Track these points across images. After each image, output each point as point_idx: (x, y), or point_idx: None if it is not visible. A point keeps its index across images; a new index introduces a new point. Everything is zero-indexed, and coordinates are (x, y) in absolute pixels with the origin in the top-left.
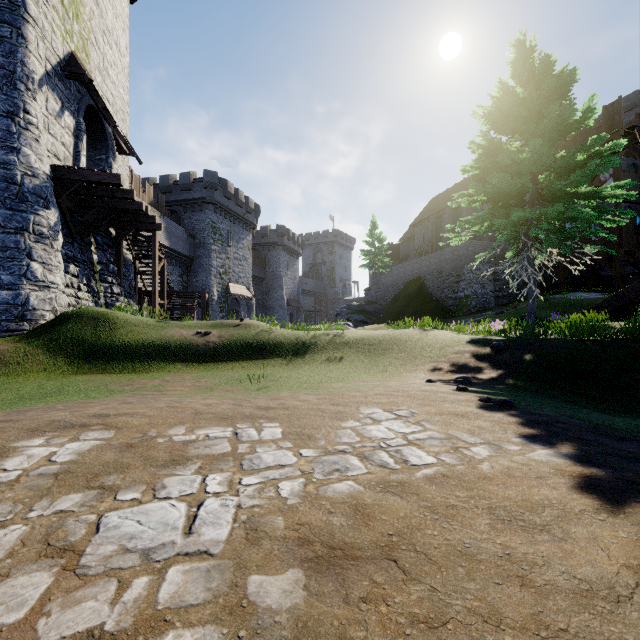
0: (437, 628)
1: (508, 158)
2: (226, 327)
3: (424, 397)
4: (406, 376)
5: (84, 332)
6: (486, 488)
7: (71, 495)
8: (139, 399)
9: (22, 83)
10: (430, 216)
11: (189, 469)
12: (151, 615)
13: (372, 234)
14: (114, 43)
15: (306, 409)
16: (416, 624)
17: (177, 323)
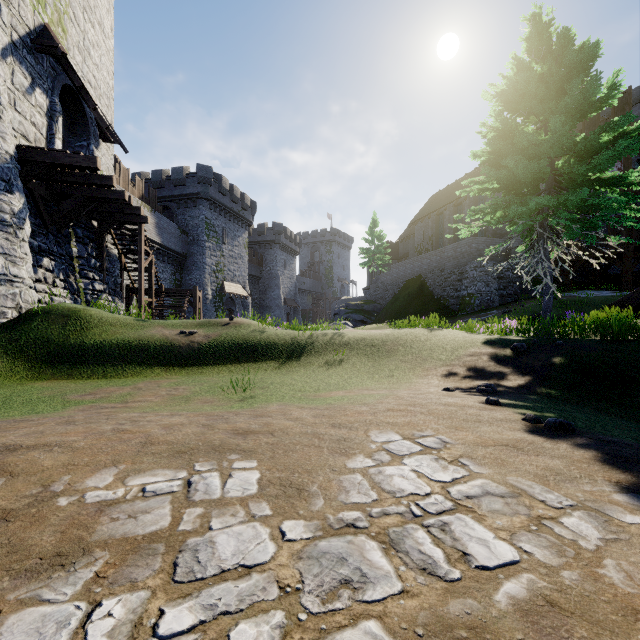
0: None
1: (525, 139)
2: (214, 326)
3: (450, 415)
4: (417, 382)
5: (50, 332)
6: None
7: None
8: (89, 415)
9: None
10: (430, 213)
11: (73, 582)
12: None
13: (371, 232)
14: (97, 22)
15: (298, 434)
16: None
17: (160, 322)
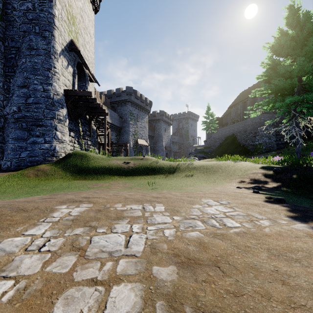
0: (238, 296)
1: (283, 69)
2: (137, 160)
3: (235, 195)
4: (225, 185)
5: (77, 161)
6: (266, 240)
7: (79, 228)
8: (100, 191)
9: (53, 55)
10: (239, 102)
11: (124, 221)
12: (114, 276)
13: (208, 113)
14: (88, 33)
15: (175, 198)
16: (228, 294)
17: (115, 158)
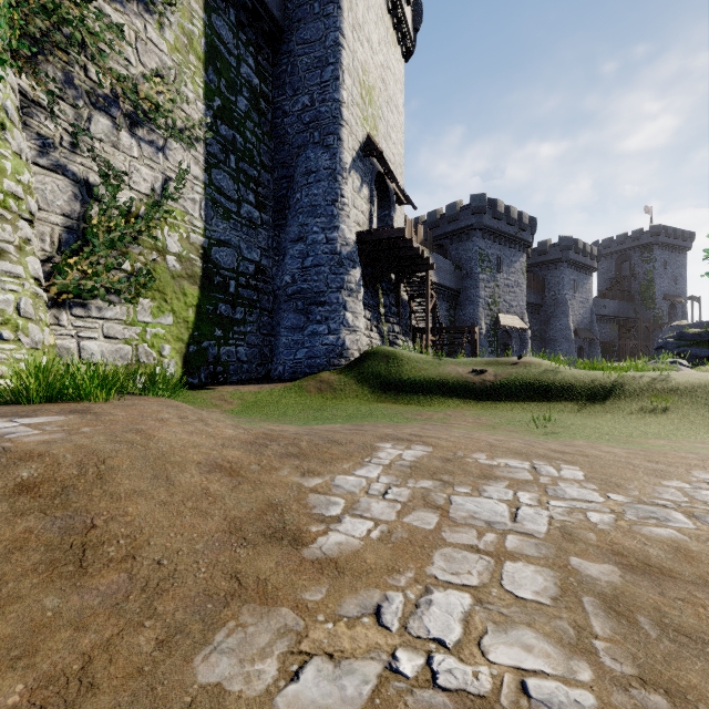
0: None
1: None
2: (502, 365)
3: None
4: None
5: (380, 367)
6: None
7: (425, 480)
8: (433, 427)
9: (340, 175)
10: None
11: (500, 484)
12: (504, 551)
13: None
14: (394, 107)
15: (611, 460)
16: None
17: (452, 360)
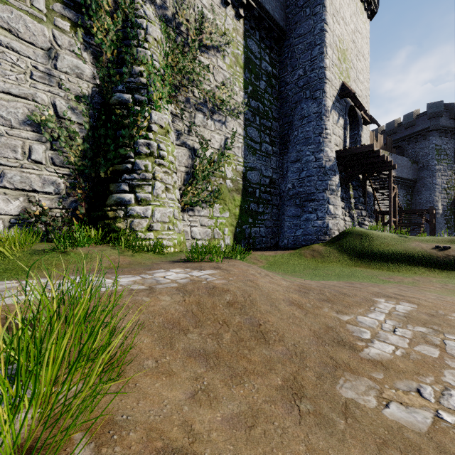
0: None
1: None
2: None
3: None
4: None
5: (355, 242)
6: None
7: (420, 327)
8: (408, 289)
9: (324, 116)
10: None
11: None
12: None
13: None
14: (361, 57)
15: None
16: None
17: (415, 238)
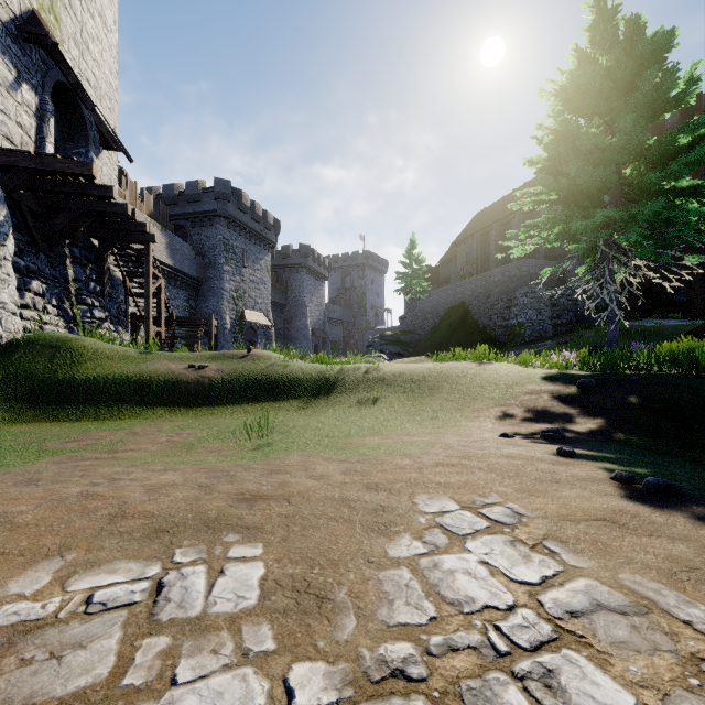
0: None
1: (589, 142)
2: (228, 359)
3: (517, 471)
4: (466, 426)
5: (35, 365)
6: None
7: None
8: (61, 471)
9: None
10: (475, 233)
11: None
12: None
13: (408, 254)
14: (97, 13)
15: (322, 500)
16: None
17: (166, 354)
